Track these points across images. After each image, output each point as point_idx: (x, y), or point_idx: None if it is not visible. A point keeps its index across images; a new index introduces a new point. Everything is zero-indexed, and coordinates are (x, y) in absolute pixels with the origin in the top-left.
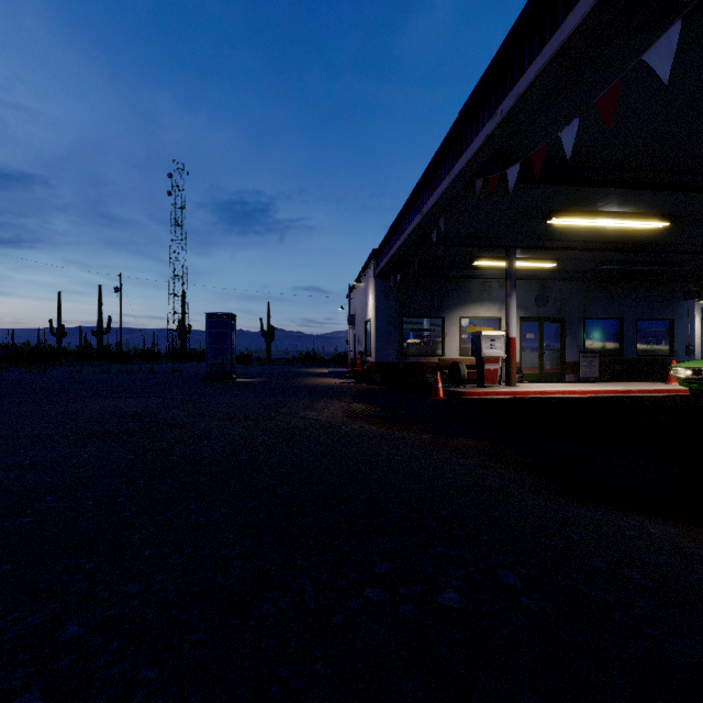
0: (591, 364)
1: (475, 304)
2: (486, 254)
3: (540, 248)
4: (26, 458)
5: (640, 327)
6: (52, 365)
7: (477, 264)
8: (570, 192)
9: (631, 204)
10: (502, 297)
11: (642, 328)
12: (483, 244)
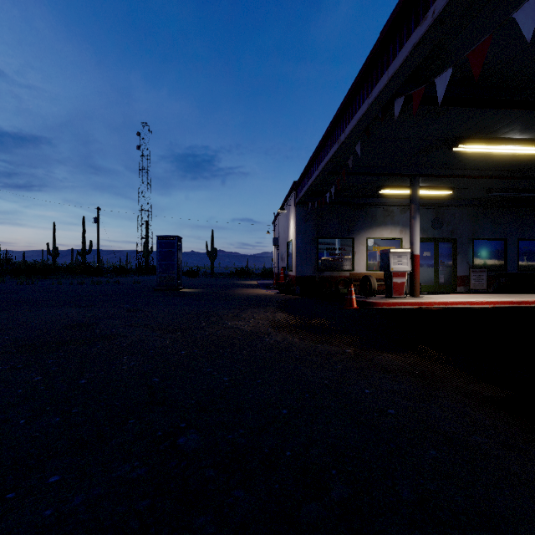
0: (480, 277)
1: (379, 227)
2: (391, 183)
3: (441, 176)
4: None
5: (522, 246)
6: (43, 277)
7: (383, 192)
8: (480, 118)
9: (534, 130)
10: (403, 221)
11: (523, 247)
12: (391, 172)
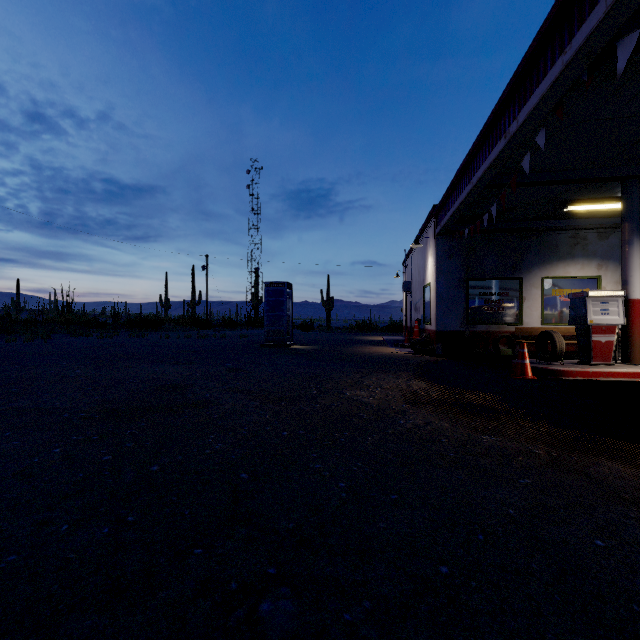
0: None
1: (563, 262)
2: (585, 195)
3: None
4: None
5: None
6: (155, 330)
7: (571, 209)
8: None
9: None
10: (602, 251)
11: None
12: (589, 177)
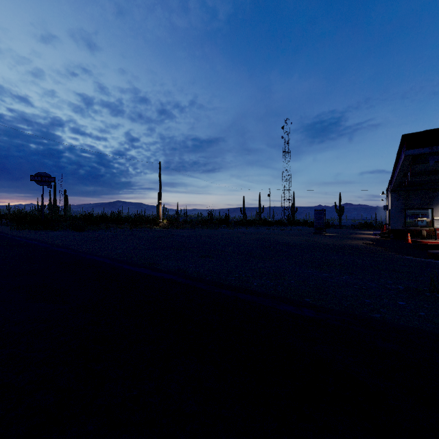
0: None
1: None
2: None
3: None
4: (299, 241)
5: None
6: (252, 226)
7: None
8: None
9: None
10: None
11: None
12: (436, 182)
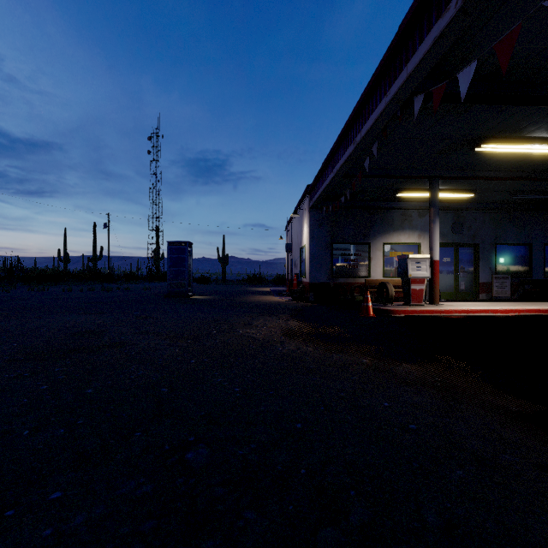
0: (503, 284)
1: (397, 232)
2: (409, 186)
3: (462, 178)
4: None
5: None
6: (54, 284)
7: (400, 195)
8: (504, 116)
9: None
10: (421, 225)
11: None
12: (409, 175)
